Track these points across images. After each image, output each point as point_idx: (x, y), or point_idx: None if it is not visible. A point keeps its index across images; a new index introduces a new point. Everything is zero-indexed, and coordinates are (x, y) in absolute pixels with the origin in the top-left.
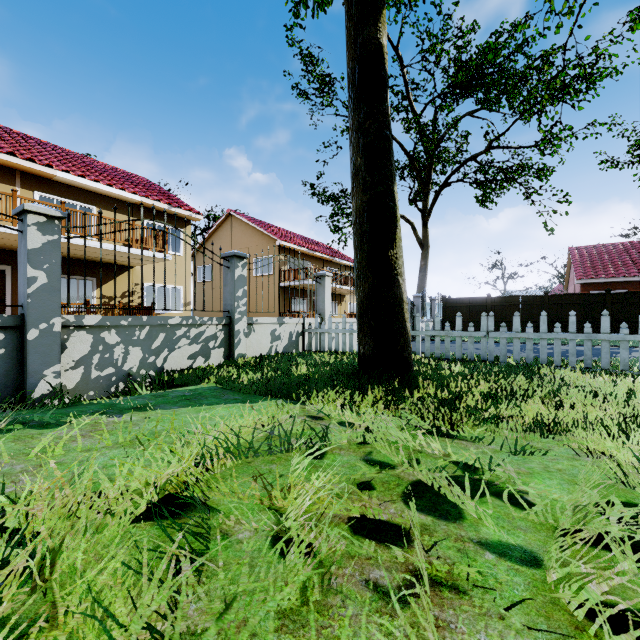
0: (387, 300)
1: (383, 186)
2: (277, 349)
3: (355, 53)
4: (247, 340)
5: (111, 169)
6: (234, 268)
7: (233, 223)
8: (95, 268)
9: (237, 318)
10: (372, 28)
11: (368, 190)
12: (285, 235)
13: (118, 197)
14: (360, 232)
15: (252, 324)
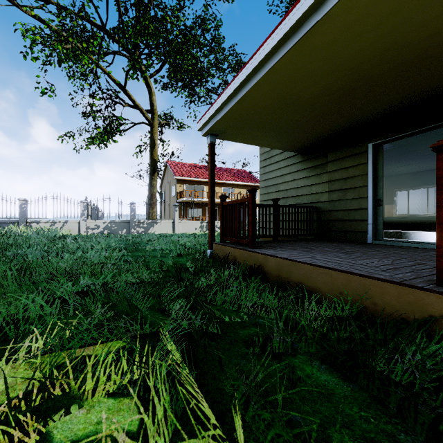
0: None
1: None
2: None
3: None
4: None
5: (236, 172)
6: None
7: None
8: None
9: None
10: None
11: None
12: None
13: (240, 184)
14: None
15: None
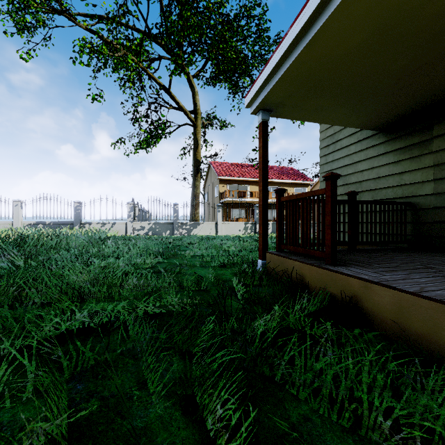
0: None
1: None
2: None
3: None
4: None
5: (282, 170)
6: None
7: None
8: None
9: None
10: None
11: None
12: None
13: (287, 182)
14: None
15: None
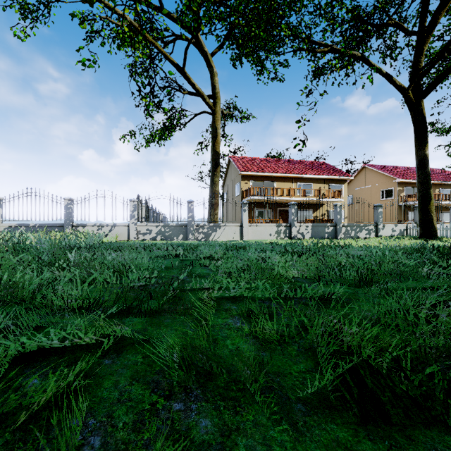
0: (426, 219)
1: (425, 191)
2: (394, 235)
3: (417, 158)
4: (382, 231)
5: (313, 164)
6: (378, 209)
7: (366, 171)
8: (312, 206)
9: (379, 224)
10: (422, 151)
11: (421, 192)
12: (402, 173)
13: (320, 178)
14: (418, 202)
15: (384, 226)
